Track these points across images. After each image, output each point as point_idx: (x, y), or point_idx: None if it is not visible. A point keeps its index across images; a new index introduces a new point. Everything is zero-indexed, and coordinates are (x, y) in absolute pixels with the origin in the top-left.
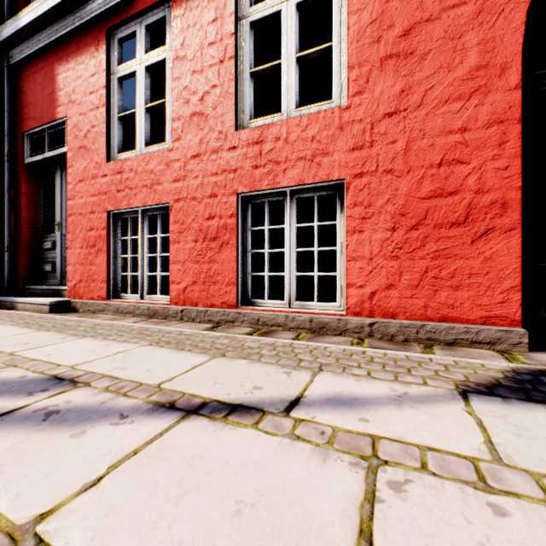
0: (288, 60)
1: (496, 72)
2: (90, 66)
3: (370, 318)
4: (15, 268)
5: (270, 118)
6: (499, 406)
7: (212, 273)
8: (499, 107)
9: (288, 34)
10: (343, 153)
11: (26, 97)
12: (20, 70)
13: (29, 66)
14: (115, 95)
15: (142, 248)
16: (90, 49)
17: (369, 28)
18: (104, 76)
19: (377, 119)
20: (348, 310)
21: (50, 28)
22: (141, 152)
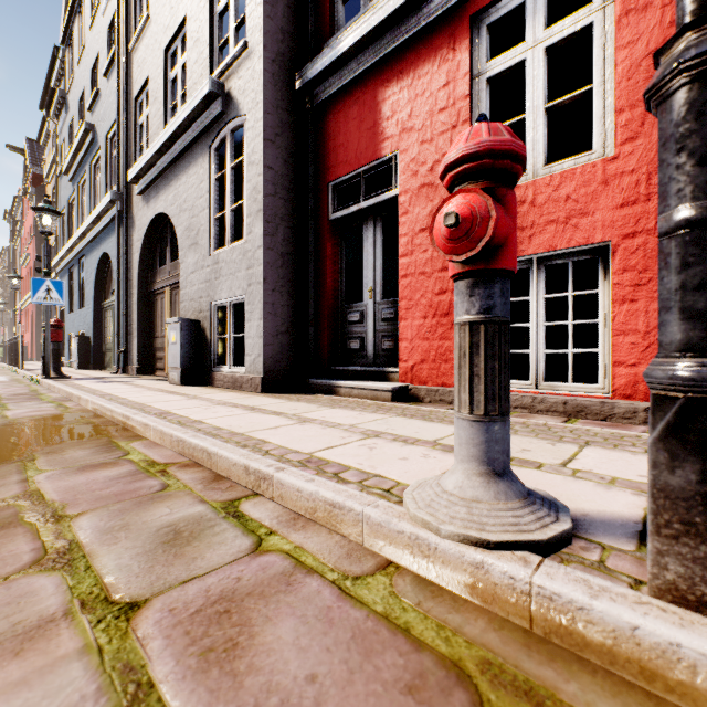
0: None
1: None
2: (440, 75)
3: None
4: (317, 345)
5: None
6: None
7: None
8: None
9: None
10: None
11: (333, 140)
12: (324, 109)
13: (337, 102)
14: (481, 104)
15: (536, 314)
16: (440, 51)
17: None
18: (466, 81)
19: None
20: None
21: (377, 43)
22: (535, 174)
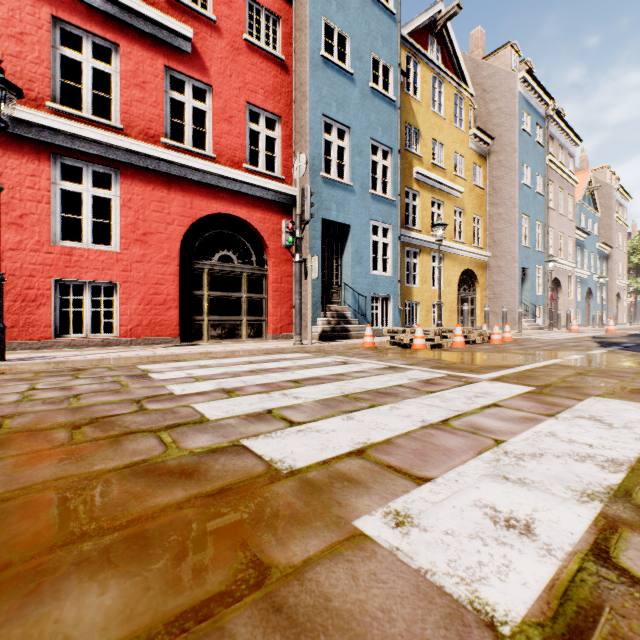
0: (88, 220)
1: (173, 259)
2: None
3: (131, 338)
4: None
5: (75, 243)
6: (171, 347)
7: (32, 321)
8: (174, 270)
9: (88, 207)
10: (119, 271)
11: None
12: None
13: None
14: None
15: None
16: None
17: (131, 226)
18: None
19: (134, 262)
20: (121, 336)
21: None
22: None
